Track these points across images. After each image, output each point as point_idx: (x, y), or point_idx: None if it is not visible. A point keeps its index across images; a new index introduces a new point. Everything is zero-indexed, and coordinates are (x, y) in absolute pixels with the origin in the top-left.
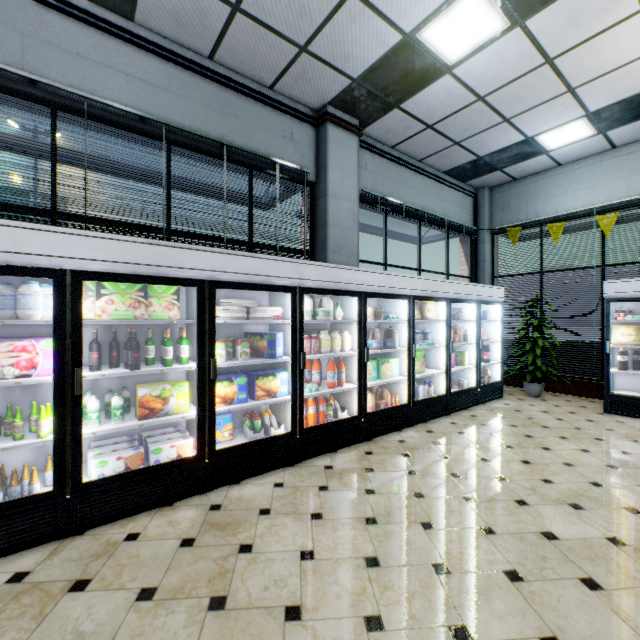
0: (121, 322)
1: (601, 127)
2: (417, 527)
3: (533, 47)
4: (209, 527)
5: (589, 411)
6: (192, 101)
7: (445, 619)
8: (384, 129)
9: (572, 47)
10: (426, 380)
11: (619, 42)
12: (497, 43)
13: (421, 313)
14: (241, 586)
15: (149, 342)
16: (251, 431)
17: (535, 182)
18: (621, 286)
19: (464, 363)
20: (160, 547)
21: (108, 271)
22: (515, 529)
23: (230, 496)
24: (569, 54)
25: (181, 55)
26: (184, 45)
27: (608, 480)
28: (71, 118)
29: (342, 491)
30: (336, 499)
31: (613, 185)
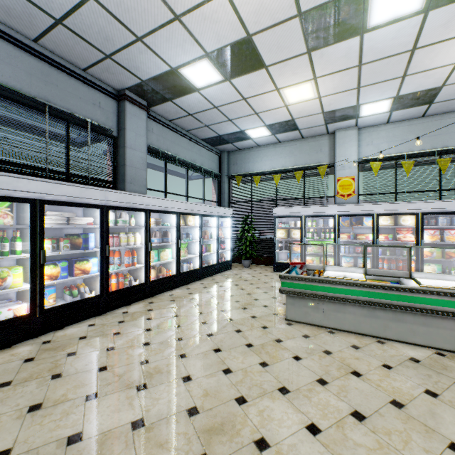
0: None
1: (273, 132)
2: (172, 328)
3: (236, 91)
4: (44, 351)
5: (268, 271)
6: (19, 68)
7: (177, 353)
8: (164, 110)
9: (253, 96)
10: (189, 261)
11: (271, 99)
12: (220, 85)
13: (185, 222)
14: (71, 367)
15: None
16: (71, 297)
17: (249, 153)
18: (280, 210)
19: (210, 251)
20: (8, 366)
21: None
22: (217, 320)
23: (57, 335)
24: (252, 98)
25: (9, 34)
26: (12, 27)
27: (262, 297)
28: None
29: (133, 321)
30: (129, 325)
31: (280, 160)
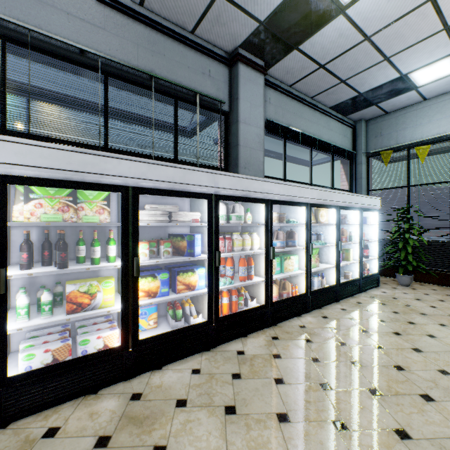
0: (47, 224)
1: None
2: (330, 427)
3: None
4: (126, 422)
5: None
6: (125, 40)
7: None
8: (284, 69)
9: None
10: (318, 272)
11: None
12: None
13: (315, 218)
14: None
15: (80, 242)
16: (173, 320)
17: (404, 114)
18: None
19: (349, 259)
20: (75, 447)
21: (33, 176)
22: (431, 433)
23: (151, 383)
24: None
25: None
26: None
27: None
28: (21, 51)
29: (253, 380)
30: (248, 389)
31: None
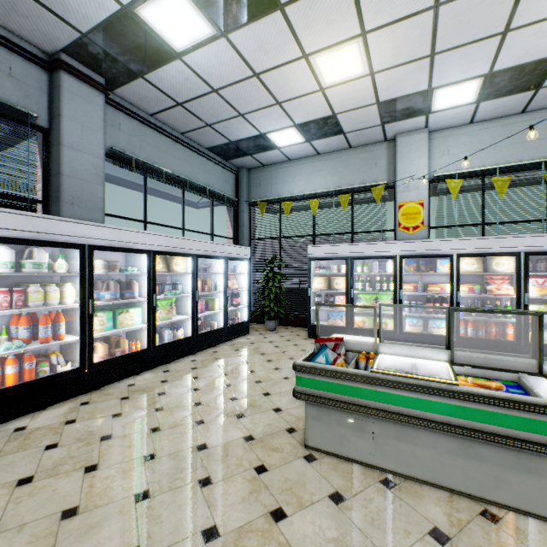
0: None
1: (307, 137)
2: (78, 473)
3: (241, 59)
4: None
5: (300, 338)
6: None
7: None
8: (137, 95)
9: (269, 69)
10: (179, 325)
11: (298, 76)
12: (212, 45)
13: (169, 266)
14: None
15: None
16: None
17: (276, 170)
18: (316, 249)
19: (215, 308)
20: None
21: None
22: (177, 449)
23: None
24: (269, 74)
25: None
26: None
27: (277, 389)
28: None
29: (15, 454)
30: None
31: (319, 180)
